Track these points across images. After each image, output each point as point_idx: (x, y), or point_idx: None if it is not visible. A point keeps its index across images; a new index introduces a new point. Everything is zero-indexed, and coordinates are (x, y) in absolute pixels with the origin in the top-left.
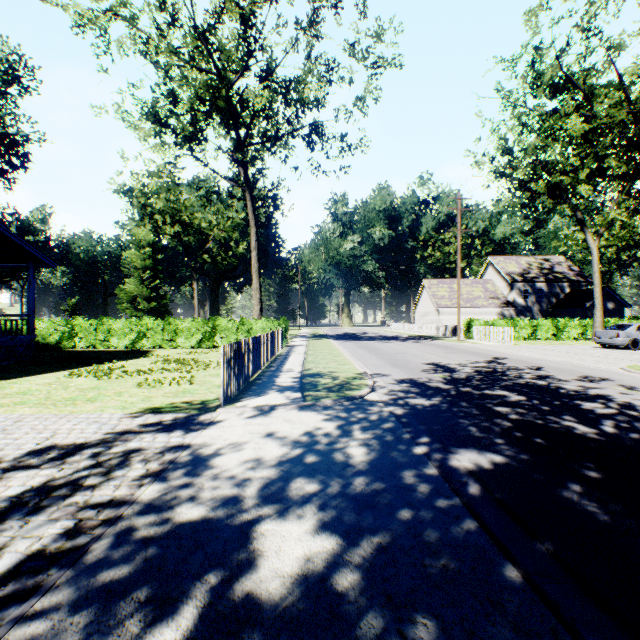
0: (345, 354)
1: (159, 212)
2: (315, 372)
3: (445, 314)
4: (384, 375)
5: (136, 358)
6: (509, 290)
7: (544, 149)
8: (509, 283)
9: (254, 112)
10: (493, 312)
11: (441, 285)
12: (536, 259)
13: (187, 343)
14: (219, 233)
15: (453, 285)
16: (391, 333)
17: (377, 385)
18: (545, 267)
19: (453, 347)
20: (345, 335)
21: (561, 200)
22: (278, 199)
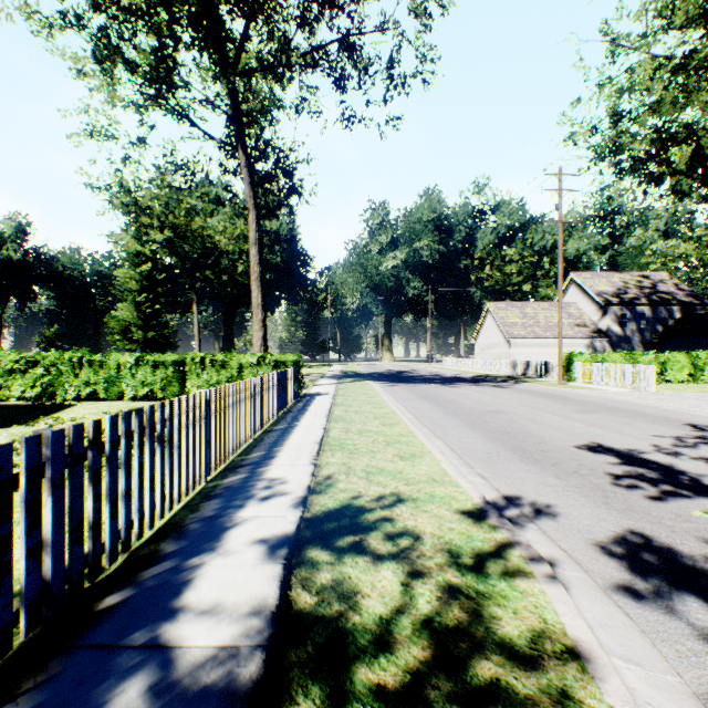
0: (403, 417)
1: (148, 215)
2: (343, 503)
3: (518, 346)
4: (539, 509)
5: (2, 427)
6: (601, 315)
7: (687, 101)
8: (601, 306)
9: (246, 7)
10: (581, 344)
11: (511, 309)
12: (632, 276)
13: (137, 392)
14: (226, 243)
15: (526, 309)
16: (448, 371)
17: (597, 624)
18: (645, 286)
19: (569, 397)
20: (389, 374)
21: (704, 180)
22: (292, 171)
